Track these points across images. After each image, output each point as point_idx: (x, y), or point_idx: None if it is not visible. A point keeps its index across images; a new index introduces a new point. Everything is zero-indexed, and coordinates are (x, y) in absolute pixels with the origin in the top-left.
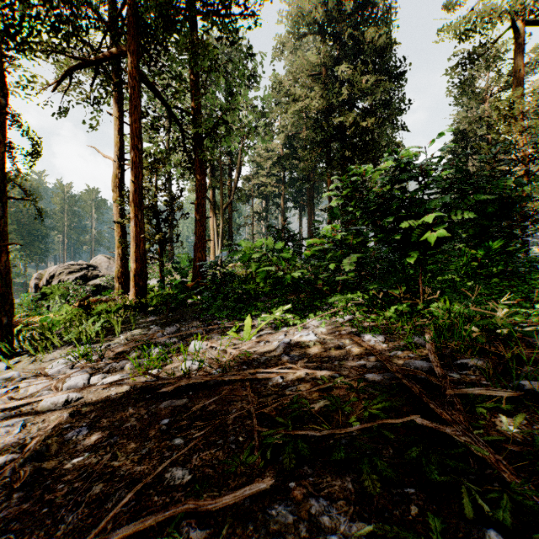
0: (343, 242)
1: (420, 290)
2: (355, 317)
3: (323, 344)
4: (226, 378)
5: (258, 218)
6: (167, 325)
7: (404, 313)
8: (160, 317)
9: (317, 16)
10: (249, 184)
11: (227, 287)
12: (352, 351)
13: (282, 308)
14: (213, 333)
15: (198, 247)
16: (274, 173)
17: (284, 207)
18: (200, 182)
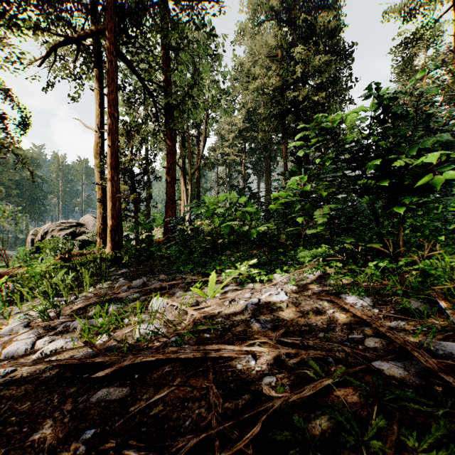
0: (311, 194)
1: (400, 244)
2: (325, 272)
3: (298, 306)
4: (182, 356)
5: (223, 183)
6: (135, 278)
7: (396, 271)
8: (131, 270)
9: (274, 4)
10: (215, 154)
11: (193, 242)
12: (336, 318)
13: (247, 263)
14: (176, 288)
15: (168, 206)
16: (236, 144)
17: (244, 173)
18: (171, 148)
